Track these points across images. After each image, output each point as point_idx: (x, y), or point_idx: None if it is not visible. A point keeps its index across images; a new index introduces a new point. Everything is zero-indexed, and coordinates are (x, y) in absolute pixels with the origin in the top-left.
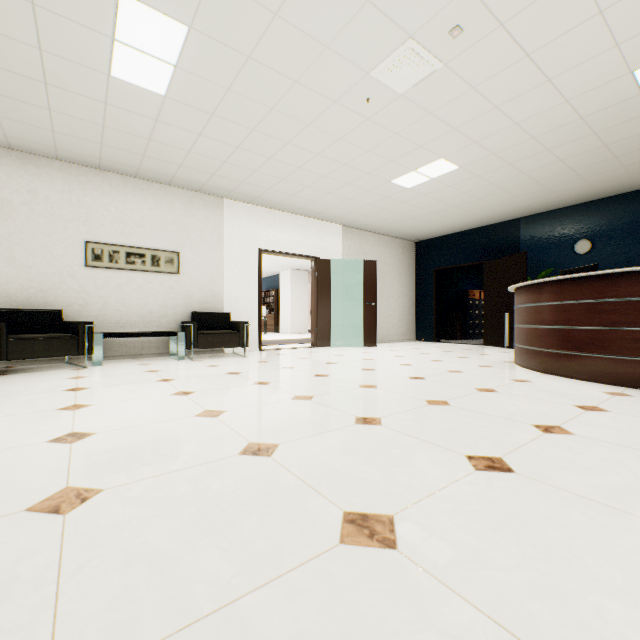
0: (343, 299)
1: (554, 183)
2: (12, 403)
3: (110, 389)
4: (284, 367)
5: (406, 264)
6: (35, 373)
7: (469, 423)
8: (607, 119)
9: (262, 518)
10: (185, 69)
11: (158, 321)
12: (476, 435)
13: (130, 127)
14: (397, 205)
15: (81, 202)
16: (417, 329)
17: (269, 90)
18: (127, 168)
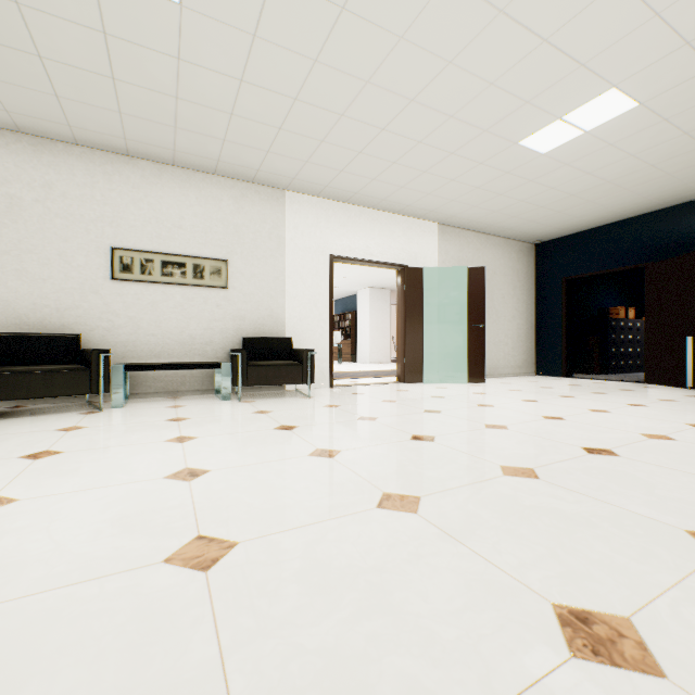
0: (439, 320)
1: None
2: None
3: (86, 457)
4: (362, 417)
5: (522, 273)
6: (30, 418)
7: None
8: None
9: None
10: None
11: (201, 349)
12: None
13: (147, 77)
14: (520, 185)
15: (106, 198)
16: (537, 359)
17: None
18: (160, 151)
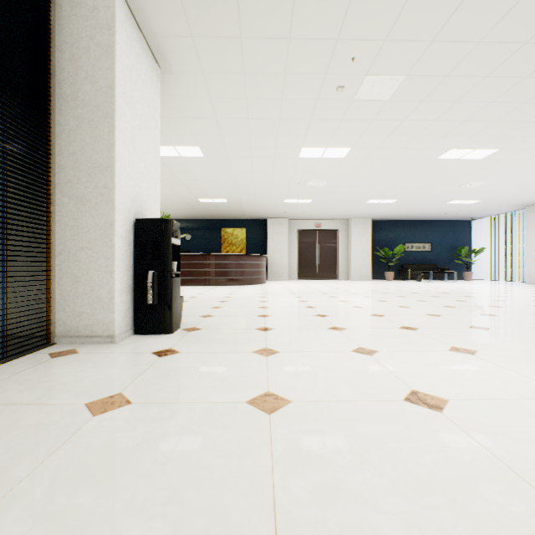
0: None
1: (179, 212)
2: None
3: None
4: None
5: None
6: None
7: None
8: (193, 204)
9: None
10: None
11: None
12: None
13: None
14: None
15: None
16: None
17: None
18: None
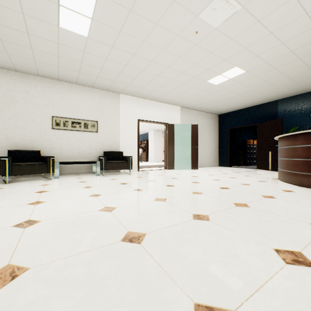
0: (180, 144)
1: (300, 79)
2: (6, 199)
3: (58, 192)
4: (150, 180)
5: (213, 126)
6: (25, 182)
7: (266, 221)
8: None
9: (131, 307)
10: (97, 20)
11: (87, 156)
12: (275, 231)
13: (71, 56)
14: (209, 94)
15: (50, 97)
16: (219, 160)
17: (142, 30)
18: (72, 79)
